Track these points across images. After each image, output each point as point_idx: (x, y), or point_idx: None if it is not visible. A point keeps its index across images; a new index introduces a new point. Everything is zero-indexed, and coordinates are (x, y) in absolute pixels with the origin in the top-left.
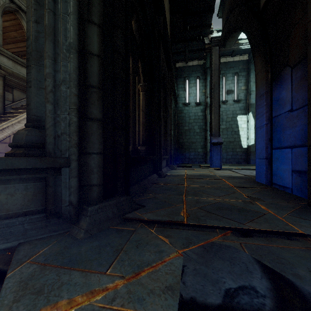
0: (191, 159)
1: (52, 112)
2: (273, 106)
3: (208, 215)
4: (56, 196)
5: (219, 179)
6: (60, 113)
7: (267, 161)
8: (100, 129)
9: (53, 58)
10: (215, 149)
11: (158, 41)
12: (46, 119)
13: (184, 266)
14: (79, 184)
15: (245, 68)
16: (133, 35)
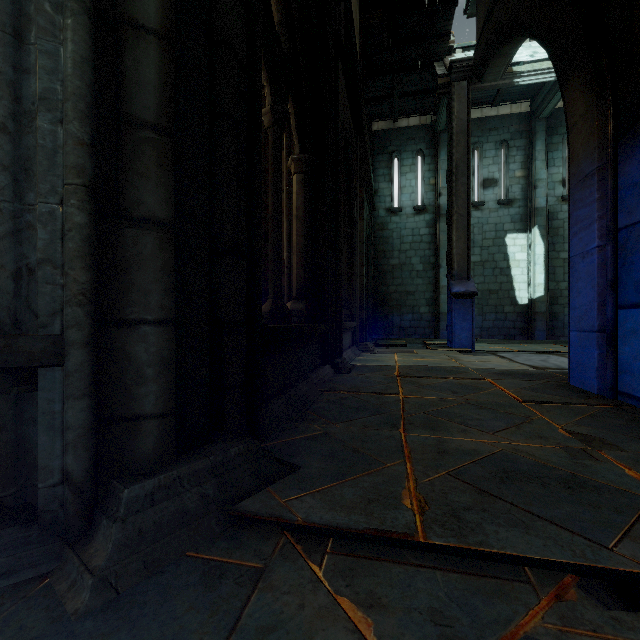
0: (405, 328)
1: (5, 196)
2: (622, 201)
3: (483, 502)
4: (21, 455)
5: (478, 378)
6: (36, 201)
7: (605, 336)
8: (165, 251)
9: (9, 26)
10: (459, 308)
11: (334, 59)
12: None
13: None
14: (99, 415)
15: (524, 130)
16: (273, 30)
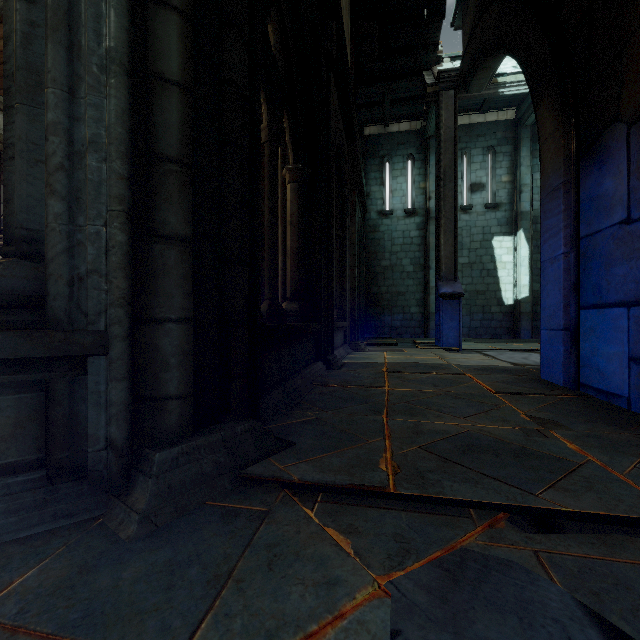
0: (396, 328)
1: (62, 221)
2: (583, 213)
3: (444, 467)
4: (74, 426)
5: (459, 373)
6: (86, 223)
7: (569, 334)
8: (185, 262)
9: (65, 85)
10: (446, 309)
11: (327, 73)
12: (47, 237)
13: (397, 632)
14: (134, 396)
15: (510, 137)
16: (270, 55)
